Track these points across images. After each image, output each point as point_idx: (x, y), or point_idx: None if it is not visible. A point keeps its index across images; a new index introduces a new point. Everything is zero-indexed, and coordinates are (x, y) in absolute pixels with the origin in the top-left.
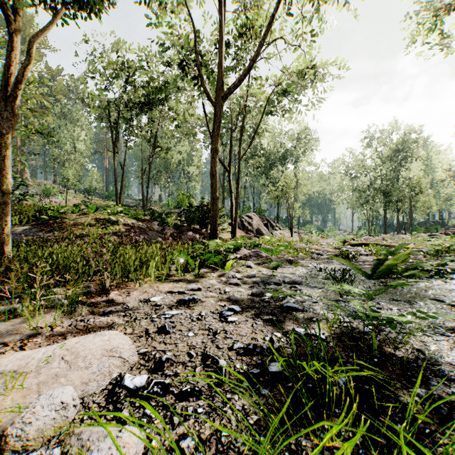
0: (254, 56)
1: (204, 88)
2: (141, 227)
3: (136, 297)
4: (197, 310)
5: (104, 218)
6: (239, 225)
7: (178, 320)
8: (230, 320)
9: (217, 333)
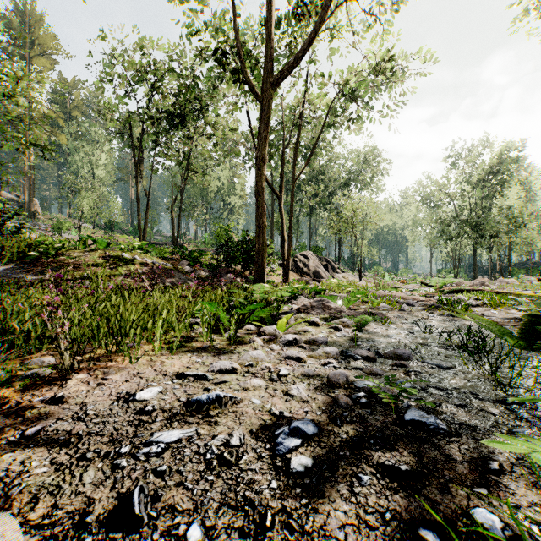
0: (316, 25)
1: (247, 79)
2: (164, 267)
3: (113, 388)
4: (224, 427)
5: (115, 256)
6: (292, 267)
7: (175, 468)
8: (297, 470)
9: (265, 524)
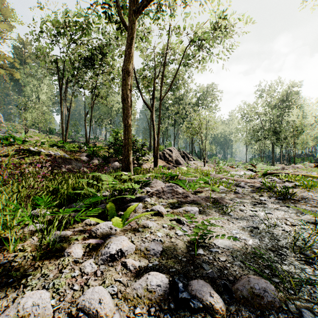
0: None
1: (121, 18)
2: (65, 157)
3: None
4: None
5: (27, 149)
6: (162, 157)
7: None
8: None
9: None
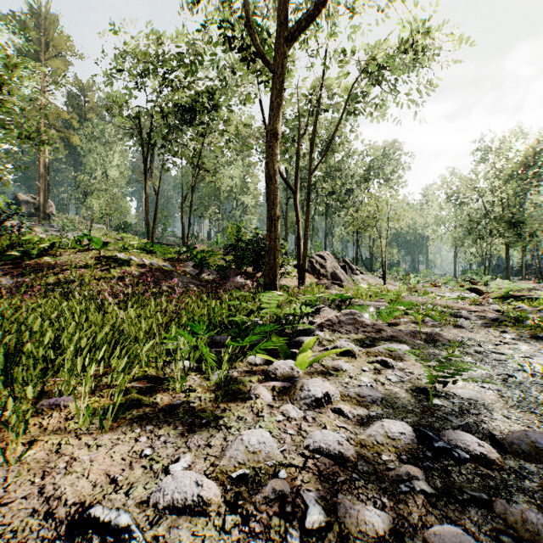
0: None
1: (256, 46)
2: (165, 269)
3: None
4: None
5: (110, 256)
6: (308, 268)
7: None
8: None
9: None
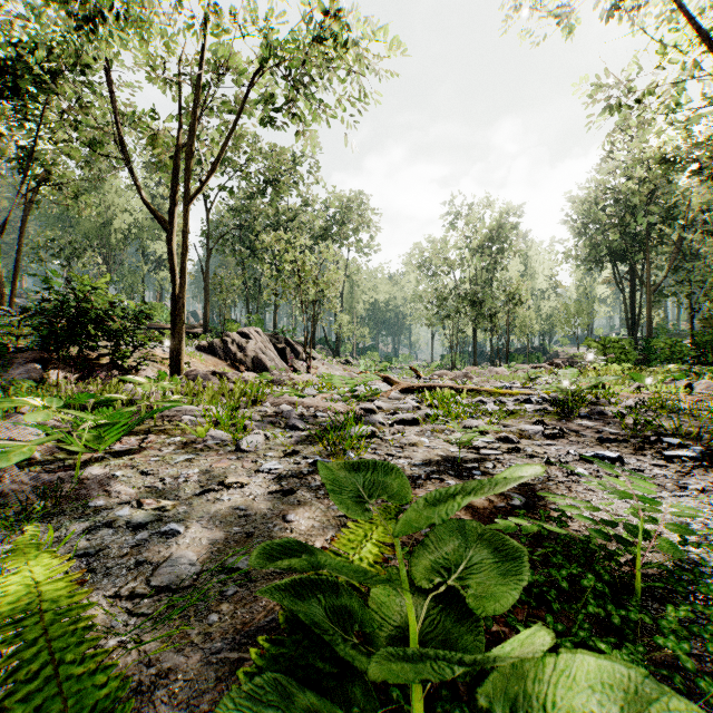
0: None
1: None
2: None
3: None
4: None
5: None
6: (219, 351)
7: None
8: None
9: None
